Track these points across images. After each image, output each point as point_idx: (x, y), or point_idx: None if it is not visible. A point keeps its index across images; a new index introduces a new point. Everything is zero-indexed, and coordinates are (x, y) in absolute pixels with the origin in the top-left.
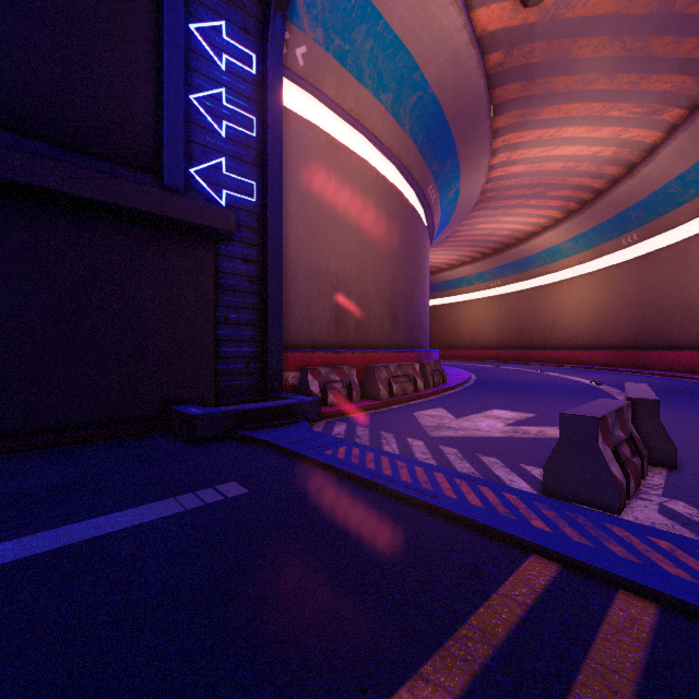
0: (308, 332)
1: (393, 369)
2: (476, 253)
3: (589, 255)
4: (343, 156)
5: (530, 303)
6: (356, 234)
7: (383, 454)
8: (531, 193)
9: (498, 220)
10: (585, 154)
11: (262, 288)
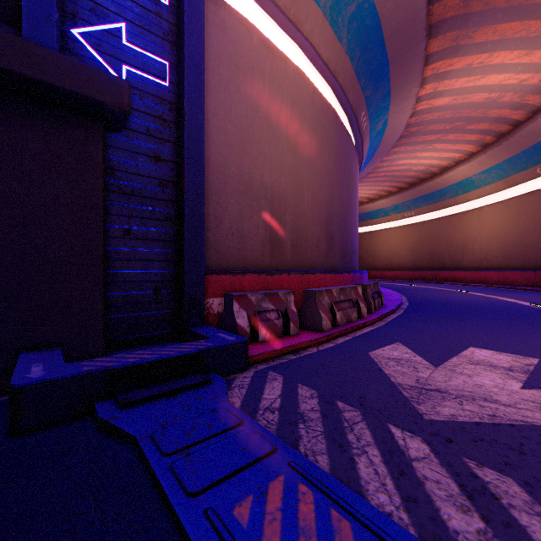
0: (239, 251)
1: (336, 294)
2: (393, 188)
3: (501, 185)
4: (278, 62)
5: (441, 230)
6: (292, 148)
7: (378, 537)
8: (450, 128)
9: (416, 155)
10: (511, 83)
11: (178, 195)
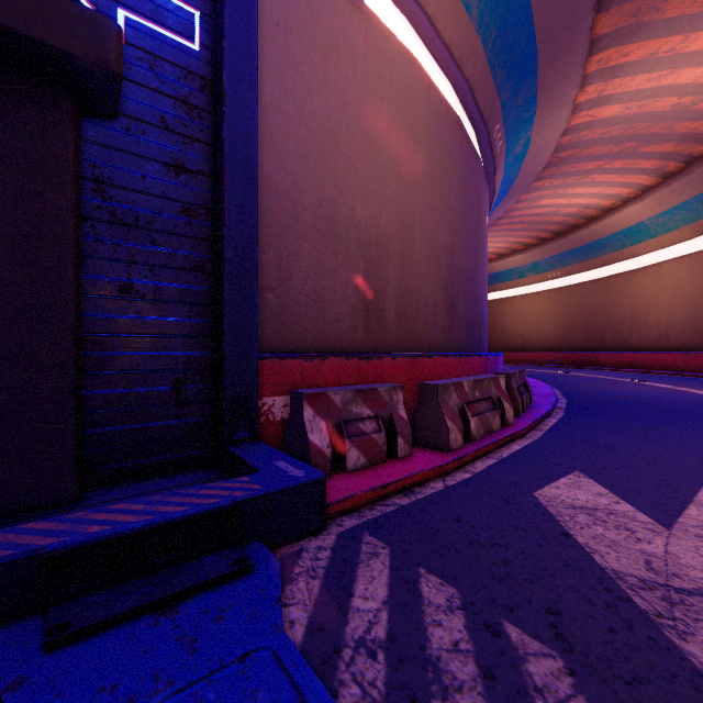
0: (316, 323)
1: (468, 389)
2: (532, 239)
3: (688, 231)
4: (377, 37)
5: (600, 295)
6: (397, 168)
7: None
8: (618, 151)
9: (566, 192)
10: None
11: (214, 230)
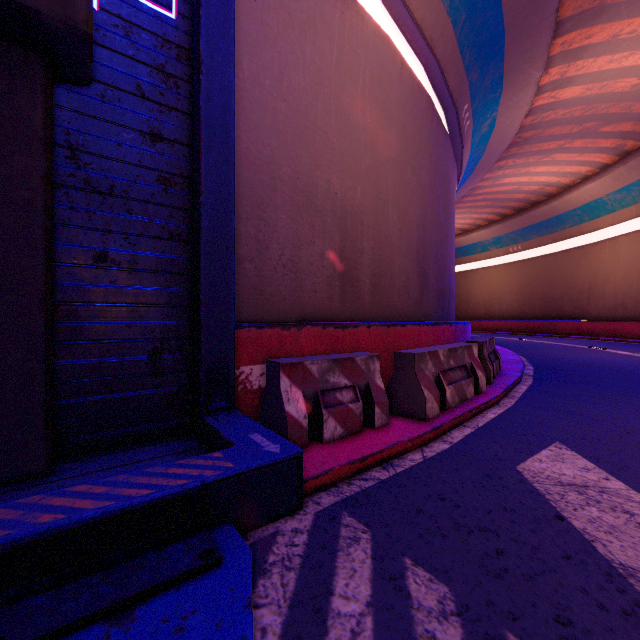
0: (294, 293)
1: (443, 357)
2: (494, 215)
3: None
4: (352, 15)
5: (559, 268)
6: (372, 144)
7: None
8: (578, 131)
9: (528, 171)
10: None
11: (191, 199)
